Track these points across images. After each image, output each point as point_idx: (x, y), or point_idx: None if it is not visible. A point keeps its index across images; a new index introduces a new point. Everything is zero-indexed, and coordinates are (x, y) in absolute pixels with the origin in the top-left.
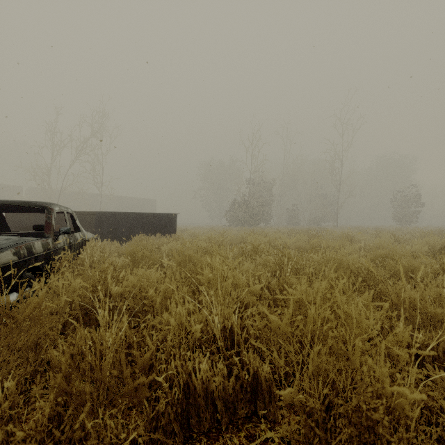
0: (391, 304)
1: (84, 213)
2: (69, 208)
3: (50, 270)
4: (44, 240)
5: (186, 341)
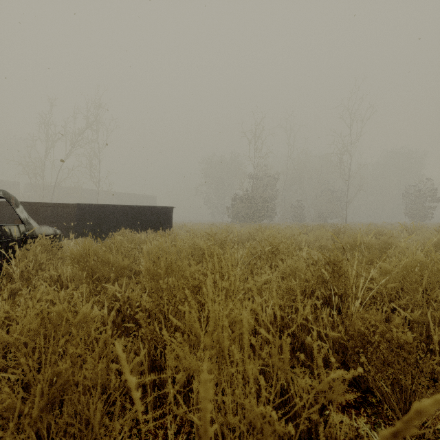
0: None
1: (62, 205)
2: None
3: None
4: None
5: None
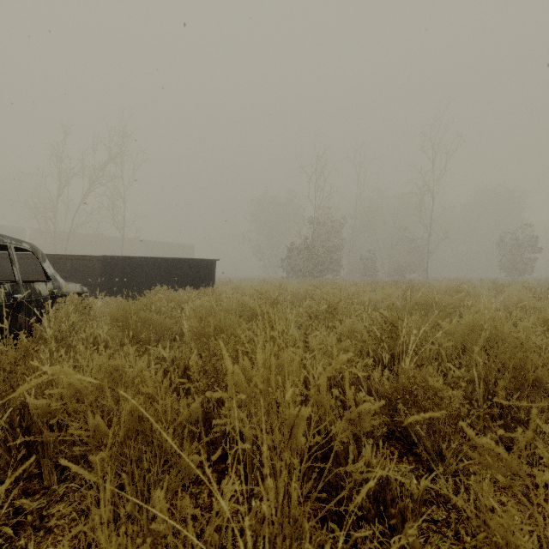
0: None
1: (85, 258)
2: (25, 242)
3: None
4: None
5: None
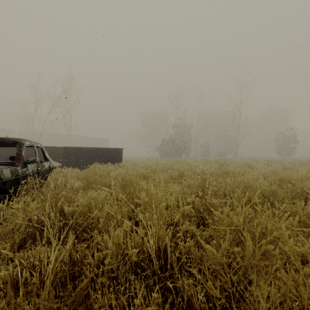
0: (303, 224)
1: (55, 148)
2: (39, 143)
3: (18, 191)
4: (13, 168)
5: (123, 263)
